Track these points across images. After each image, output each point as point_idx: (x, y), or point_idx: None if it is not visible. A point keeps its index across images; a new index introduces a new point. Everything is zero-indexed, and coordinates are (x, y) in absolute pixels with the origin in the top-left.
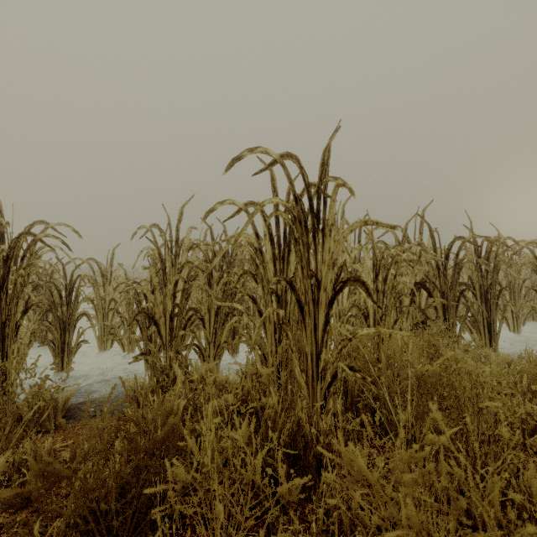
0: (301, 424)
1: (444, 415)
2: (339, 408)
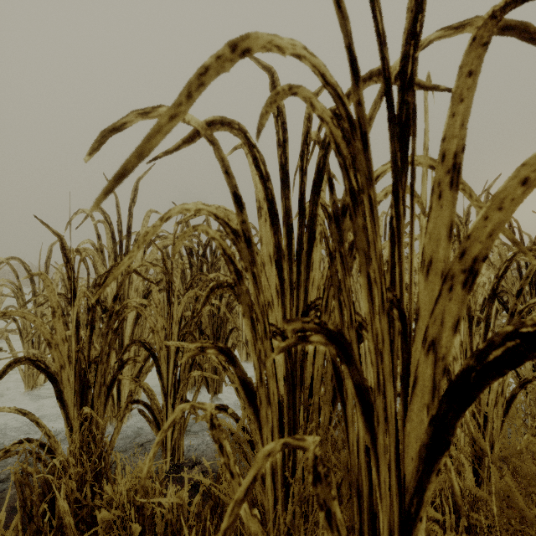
0: None
1: None
2: None
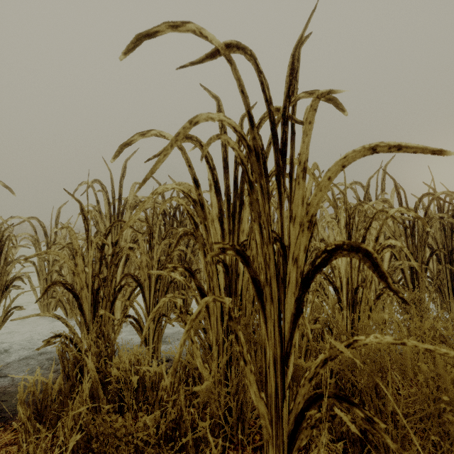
0: None
1: None
2: None
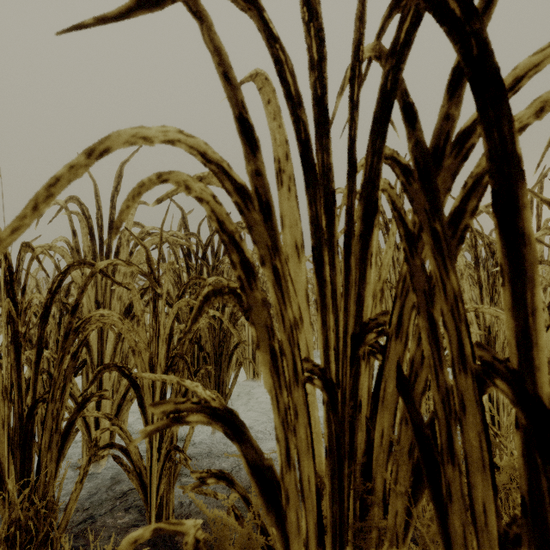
0: None
1: None
2: None
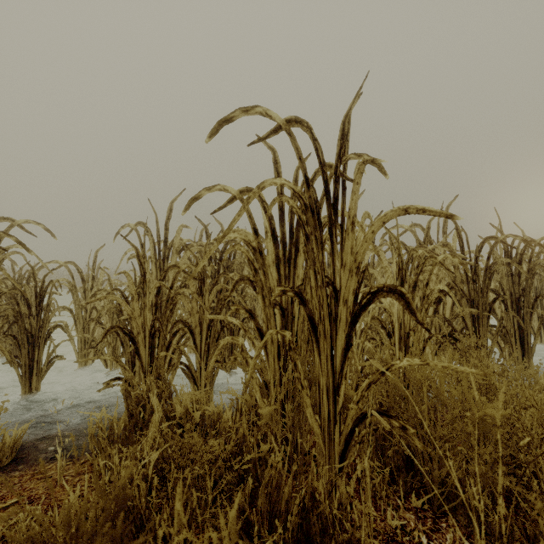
0: (317, 499)
1: (521, 485)
2: (367, 465)
